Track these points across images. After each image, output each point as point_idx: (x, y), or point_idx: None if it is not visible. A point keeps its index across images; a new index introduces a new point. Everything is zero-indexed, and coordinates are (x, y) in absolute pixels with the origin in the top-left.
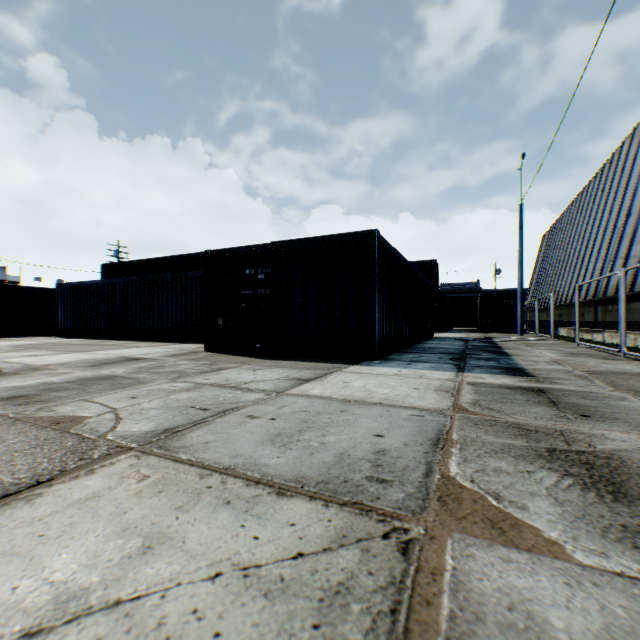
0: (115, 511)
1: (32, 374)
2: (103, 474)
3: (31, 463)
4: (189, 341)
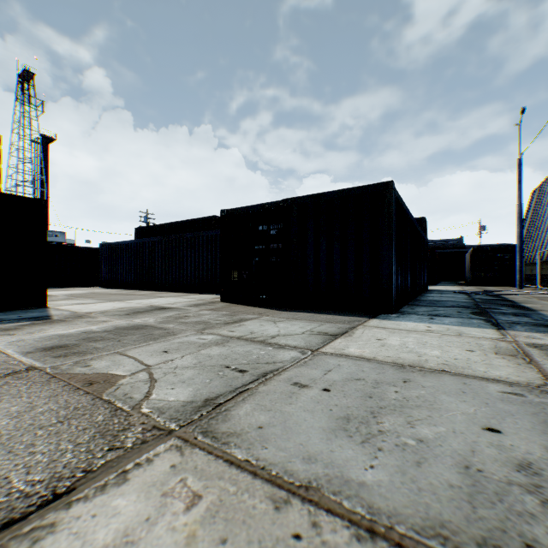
0: None
1: (76, 322)
2: (137, 484)
3: (52, 451)
4: (205, 292)
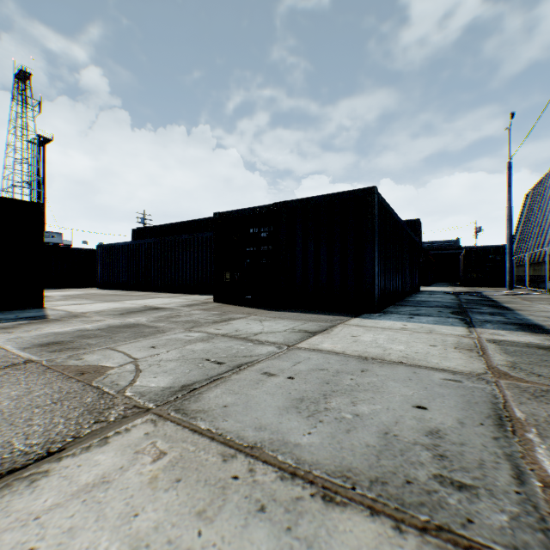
0: (123, 511)
1: (71, 321)
2: (116, 445)
3: (47, 423)
4: (200, 293)
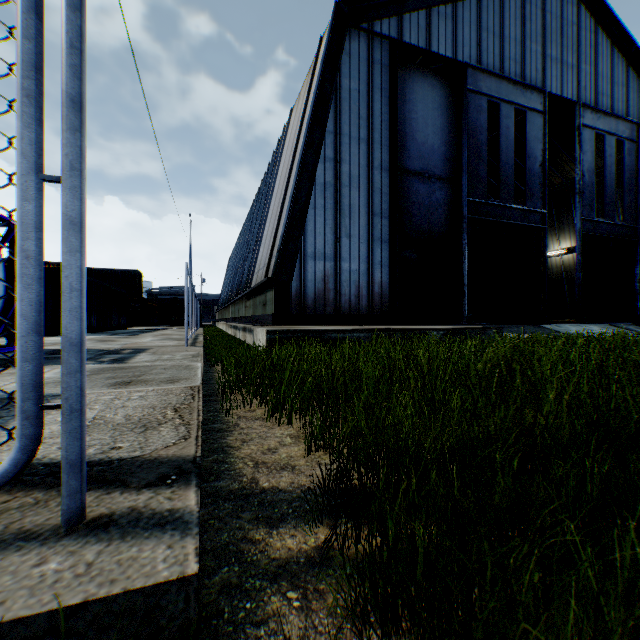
0: None
1: None
2: None
3: None
4: None
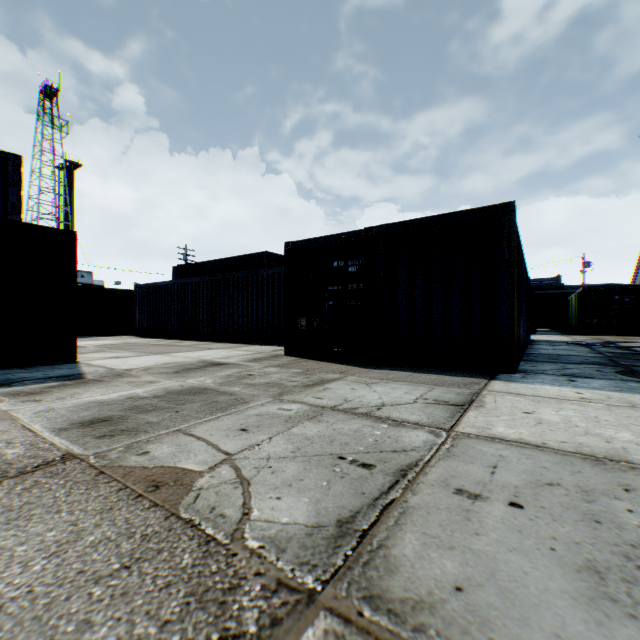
0: None
1: (115, 382)
2: None
3: None
4: (260, 342)
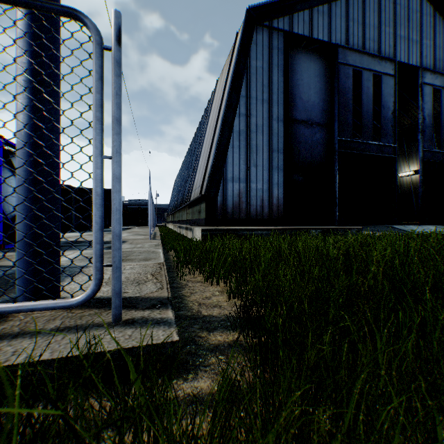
0: None
1: None
2: None
3: None
4: None
